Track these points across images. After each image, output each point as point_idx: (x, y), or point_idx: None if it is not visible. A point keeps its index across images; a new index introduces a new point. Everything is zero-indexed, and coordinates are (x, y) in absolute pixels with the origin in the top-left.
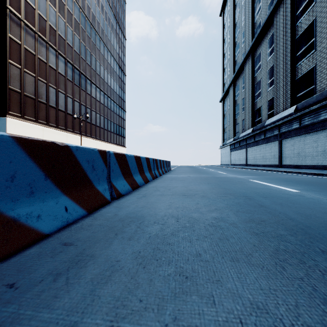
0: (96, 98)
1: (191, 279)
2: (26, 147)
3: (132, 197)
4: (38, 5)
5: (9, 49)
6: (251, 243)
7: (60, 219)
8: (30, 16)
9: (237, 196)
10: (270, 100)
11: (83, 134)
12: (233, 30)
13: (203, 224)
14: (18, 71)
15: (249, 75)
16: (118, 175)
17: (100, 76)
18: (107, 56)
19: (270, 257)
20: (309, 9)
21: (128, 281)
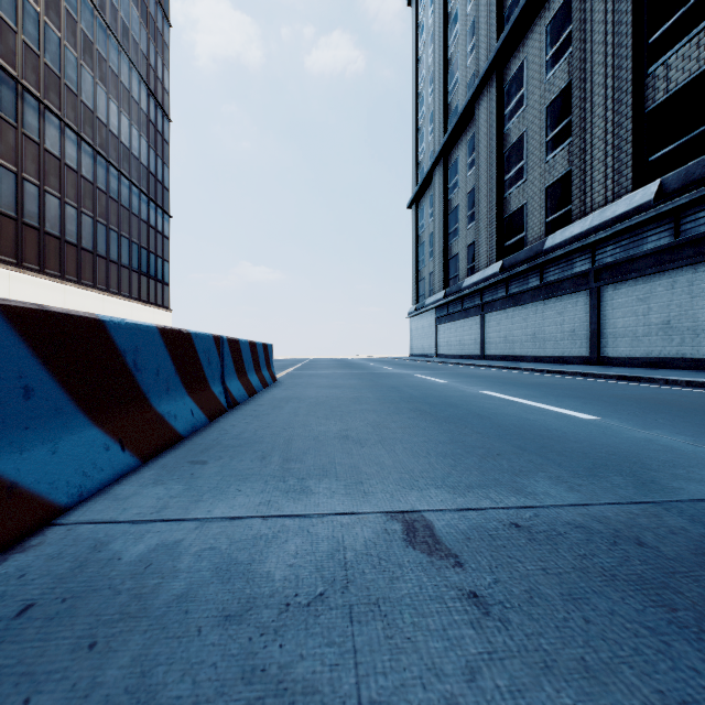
0: (63, 158)
1: None
2: None
3: None
4: None
5: None
6: None
7: None
8: None
9: None
10: (554, 185)
11: (5, 259)
12: (443, 29)
13: None
14: None
15: (490, 127)
16: None
17: (81, 99)
18: (105, 49)
19: None
20: None
21: None
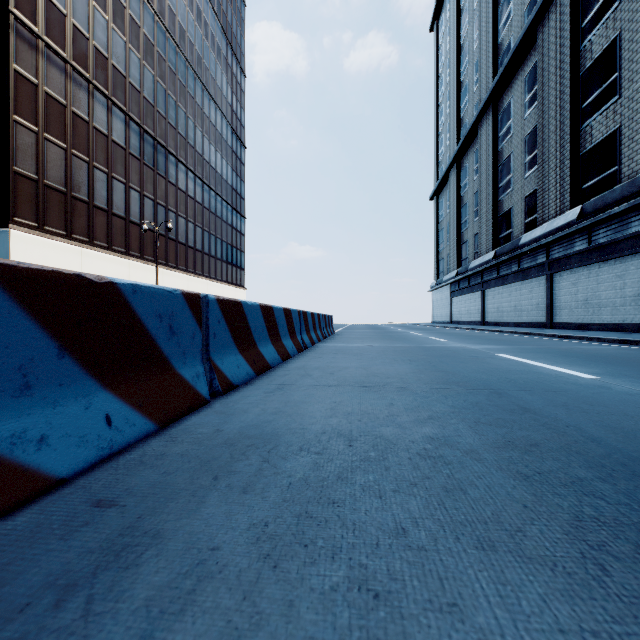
0: (187, 191)
1: (387, 600)
2: (13, 286)
3: (254, 390)
4: (72, 8)
5: (14, 95)
6: (517, 502)
7: (94, 444)
8: (57, 29)
9: (473, 388)
10: (530, 196)
11: (160, 262)
12: (456, 59)
13: (406, 452)
14: (33, 138)
15: (488, 146)
16: (226, 345)
17: (196, 149)
18: (208, 110)
19: (567, 538)
20: (608, 15)
21: (235, 608)
